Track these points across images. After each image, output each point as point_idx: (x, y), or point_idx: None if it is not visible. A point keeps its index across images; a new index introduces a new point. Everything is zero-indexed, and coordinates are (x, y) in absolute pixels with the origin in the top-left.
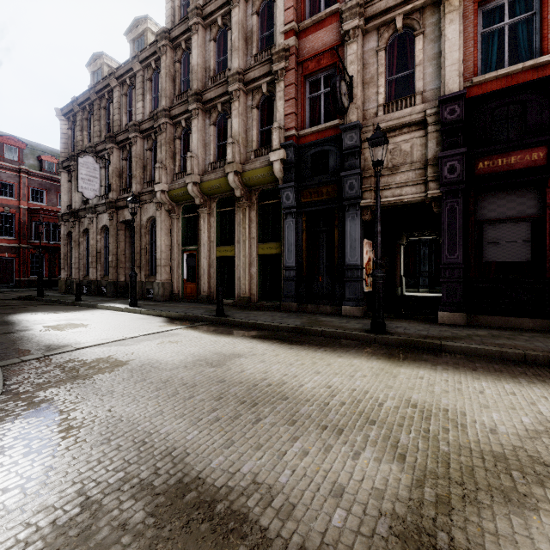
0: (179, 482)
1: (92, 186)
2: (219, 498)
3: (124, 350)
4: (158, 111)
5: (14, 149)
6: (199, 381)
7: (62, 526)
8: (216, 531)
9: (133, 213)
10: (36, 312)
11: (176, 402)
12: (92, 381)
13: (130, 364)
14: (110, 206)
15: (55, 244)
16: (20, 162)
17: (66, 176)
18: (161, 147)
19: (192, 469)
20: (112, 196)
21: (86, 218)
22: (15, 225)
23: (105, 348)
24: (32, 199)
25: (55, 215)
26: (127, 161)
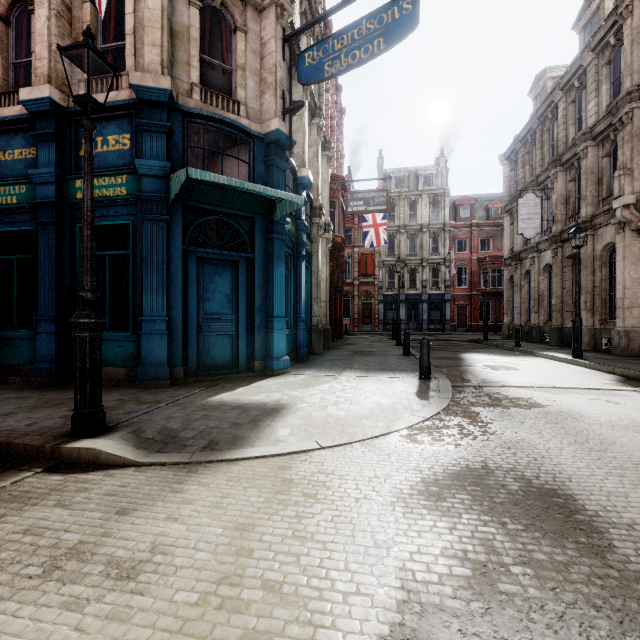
0: (552, 489)
1: (532, 224)
2: (583, 513)
3: (546, 396)
4: (618, 100)
5: (467, 207)
6: (621, 442)
7: (470, 468)
8: (566, 522)
9: (576, 246)
10: (479, 353)
11: (580, 448)
12: (508, 411)
13: (546, 408)
14: (553, 241)
15: (499, 289)
16: (471, 218)
17: (508, 220)
18: (622, 146)
19: (568, 489)
20: (555, 229)
21: (527, 259)
22: (468, 275)
23: (528, 391)
24: (480, 249)
25: (499, 260)
26: (575, 181)
